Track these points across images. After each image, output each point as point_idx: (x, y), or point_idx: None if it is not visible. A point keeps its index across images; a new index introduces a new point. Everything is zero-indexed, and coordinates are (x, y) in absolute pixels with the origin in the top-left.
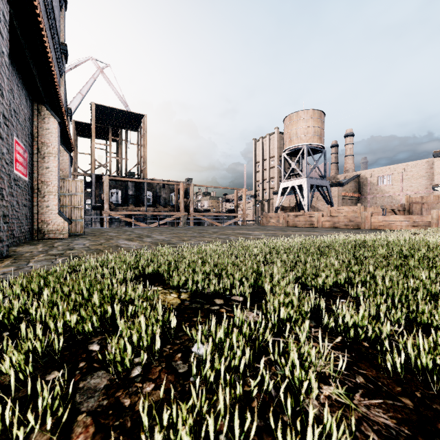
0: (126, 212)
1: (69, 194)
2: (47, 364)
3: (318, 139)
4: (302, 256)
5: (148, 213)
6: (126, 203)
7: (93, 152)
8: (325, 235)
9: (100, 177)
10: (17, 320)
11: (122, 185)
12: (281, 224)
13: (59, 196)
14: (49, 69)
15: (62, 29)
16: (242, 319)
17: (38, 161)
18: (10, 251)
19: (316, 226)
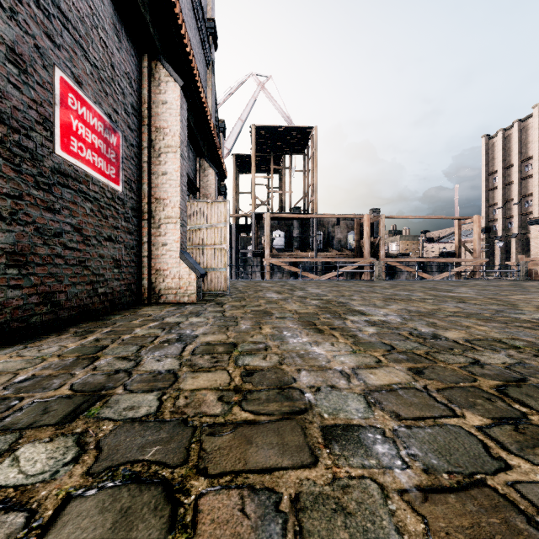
0: (291, 259)
1: (208, 226)
2: None
3: None
4: None
5: (318, 260)
6: (290, 247)
7: (252, 186)
8: None
9: (261, 217)
10: None
11: (286, 225)
12: None
13: (186, 227)
14: None
15: (209, 1)
16: None
17: (151, 162)
18: None
19: None
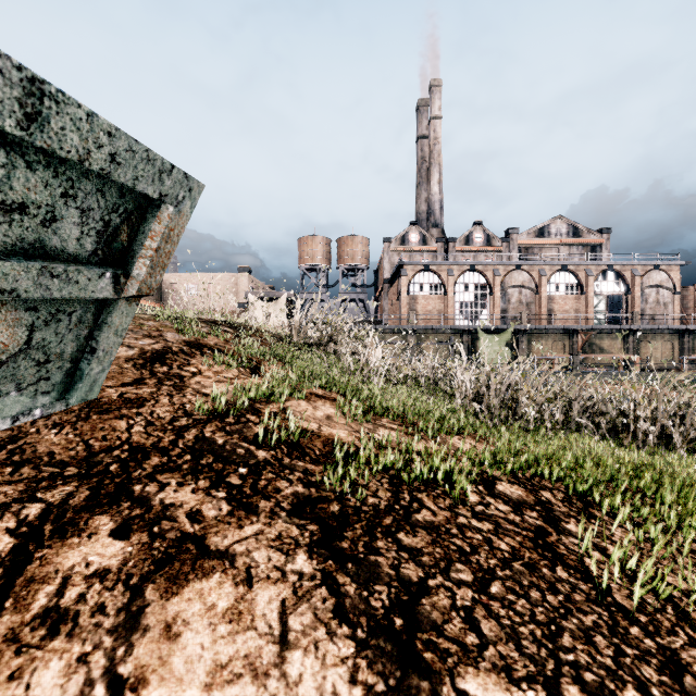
0: None
1: None
2: None
3: None
4: None
5: None
6: None
7: None
8: None
9: None
10: None
11: None
12: None
13: None
14: None
15: None
16: None
17: None
18: None
19: None
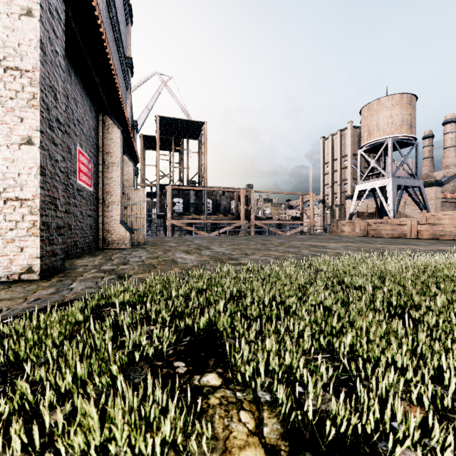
0: (188, 221)
1: (132, 203)
2: None
3: (408, 130)
4: None
5: (208, 221)
6: (188, 211)
7: (157, 163)
8: (435, 250)
9: (164, 187)
10: None
11: (184, 194)
12: (359, 233)
13: (122, 206)
14: (111, 77)
15: (128, 44)
16: None
17: (103, 171)
18: (68, 263)
19: (409, 237)
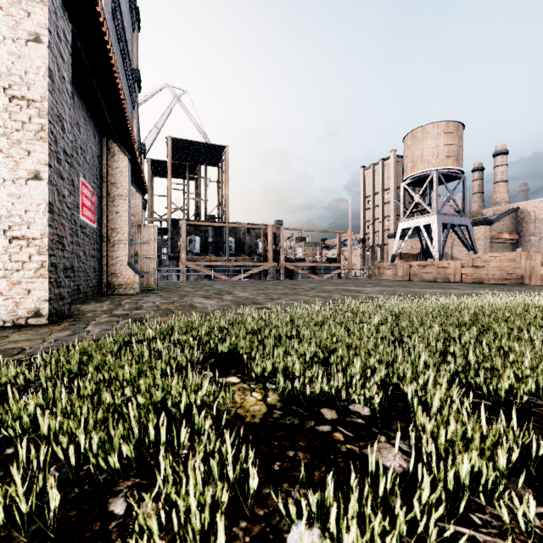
0: (205, 263)
1: (141, 242)
2: (34, 539)
3: (454, 162)
4: (451, 331)
5: (230, 263)
6: (206, 251)
7: (169, 194)
8: (471, 294)
9: (177, 222)
10: (34, 425)
11: (201, 231)
12: (401, 277)
13: (130, 245)
14: (118, 97)
15: (134, 54)
16: (376, 461)
17: (108, 205)
18: (74, 309)
19: (452, 280)
